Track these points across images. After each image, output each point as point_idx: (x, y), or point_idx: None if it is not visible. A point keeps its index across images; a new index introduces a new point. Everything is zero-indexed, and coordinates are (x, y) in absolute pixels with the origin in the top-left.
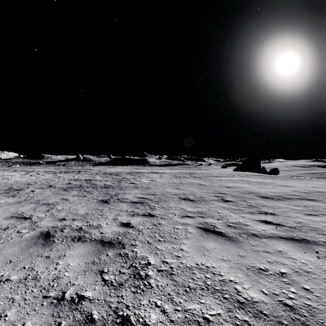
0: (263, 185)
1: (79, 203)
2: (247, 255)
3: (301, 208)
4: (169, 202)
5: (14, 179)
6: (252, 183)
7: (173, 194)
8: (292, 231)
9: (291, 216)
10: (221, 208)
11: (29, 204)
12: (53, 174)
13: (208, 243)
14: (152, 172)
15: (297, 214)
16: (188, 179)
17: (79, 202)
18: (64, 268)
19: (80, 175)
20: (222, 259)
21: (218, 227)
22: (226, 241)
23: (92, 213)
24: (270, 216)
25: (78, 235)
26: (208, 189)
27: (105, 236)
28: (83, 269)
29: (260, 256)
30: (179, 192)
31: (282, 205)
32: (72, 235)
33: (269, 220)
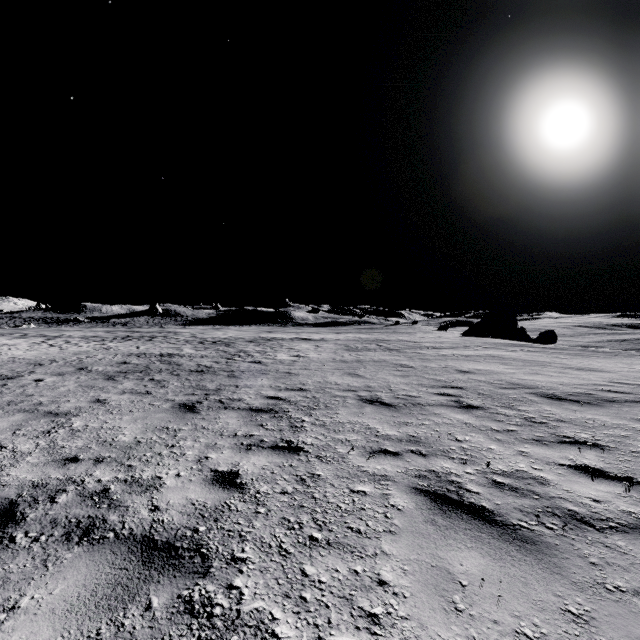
0: (536, 367)
1: (129, 412)
2: (593, 612)
3: None
4: (337, 410)
5: (12, 353)
6: (513, 362)
7: (345, 388)
8: None
9: None
10: (461, 427)
11: (12, 414)
12: (97, 344)
13: (455, 554)
14: (298, 339)
15: None
16: (374, 352)
17: (129, 409)
18: None
19: (152, 345)
20: (519, 633)
21: (469, 489)
22: (507, 545)
23: (150, 440)
24: (591, 451)
25: (89, 517)
26: (421, 377)
27: (163, 520)
28: None
29: (638, 620)
30: (356, 383)
31: (606, 419)
32: (73, 517)
33: (594, 464)
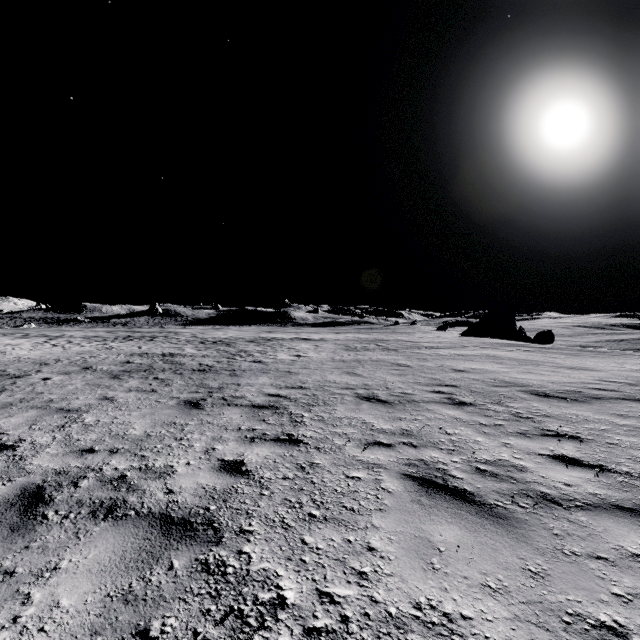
0: (530, 366)
1: (137, 408)
2: (549, 570)
3: (635, 422)
4: (335, 406)
5: (16, 353)
6: (507, 361)
7: (344, 386)
8: (639, 488)
9: (620, 443)
10: (452, 422)
11: (26, 410)
12: (99, 344)
13: (436, 527)
14: (298, 339)
15: (631, 439)
16: (373, 352)
17: (137, 405)
18: (41, 617)
19: (154, 345)
20: (484, 585)
21: (454, 475)
22: (483, 520)
23: (159, 433)
24: (570, 443)
25: (111, 498)
26: (417, 376)
27: (177, 500)
28: (93, 622)
29: (586, 576)
30: (354, 382)
31: (589, 414)
32: (96, 498)
33: (571, 454)
